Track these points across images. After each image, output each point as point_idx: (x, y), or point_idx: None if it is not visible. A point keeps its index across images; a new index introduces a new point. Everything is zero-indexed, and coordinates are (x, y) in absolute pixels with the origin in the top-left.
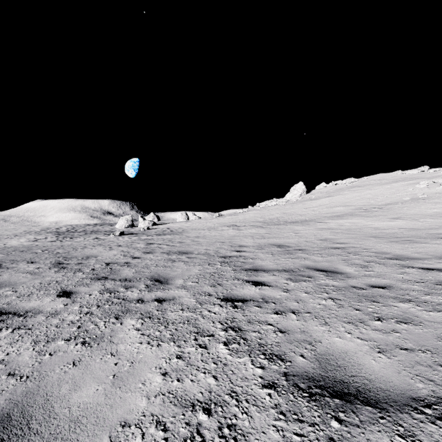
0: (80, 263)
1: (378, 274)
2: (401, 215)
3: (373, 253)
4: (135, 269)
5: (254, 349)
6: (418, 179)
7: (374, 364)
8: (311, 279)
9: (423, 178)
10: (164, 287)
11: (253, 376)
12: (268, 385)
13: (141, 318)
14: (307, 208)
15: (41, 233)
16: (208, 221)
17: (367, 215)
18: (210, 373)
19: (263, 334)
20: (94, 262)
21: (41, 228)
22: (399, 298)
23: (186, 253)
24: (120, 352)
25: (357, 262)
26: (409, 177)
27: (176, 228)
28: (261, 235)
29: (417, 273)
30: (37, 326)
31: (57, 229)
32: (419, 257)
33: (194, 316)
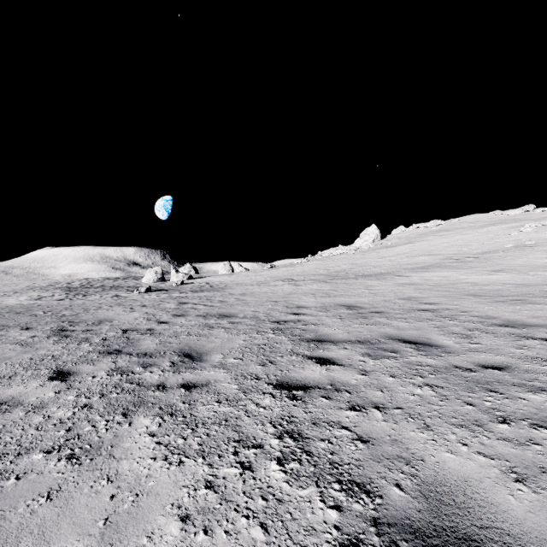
0: (89, 330)
1: (487, 348)
2: (504, 266)
3: (476, 317)
4: (160, 339)
5: (323, 473)
6: (522, 222)
7: (514, 503)
8: (397, 355)
9: (528, 220)
10: (196, 366)
11: (323, 524)
12: (349, 544)
13: (159, 415)
14: (382, 257)
15: (48, 288)
16: (257, 274)
17: (460, 267)
18: (256, 519)
19: (336, 445)
20: (108, 329)
21: (49, 283)
22: (526, 386)
23: (228, 316)
24: (122, 475)
25: (456, 331)
26: (510, 219)
27: (217, 283)
28: (325, 292)
29: (542, 346)
30: (10, 427)
31: (68, 284)
32: (539, 323)
33: (235, 413)
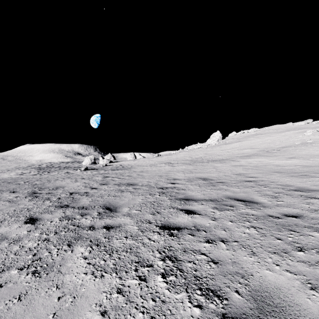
0: (50, 193)
1: (288, 204)
2: (295, 155)
3: (280, 185)
4: (92, 198)
5: (190, 283)
6: (305, 129)
7: (311, 304)
8: (233, 208)
9: (308, 128)
10: (113, 215)
11: (191, 317)
12: None
13: (89, 246)
14: (223, 150)
15: (27, 168)
16: (150, 159)
17: (269, 155)
18: (148, 314)
19: (198, 265)
20: (61, 192)
21: (28, 165)
22: (313, 227)
23: (132, 184)
24: (65, 284)
25: (268, 193)
26: (298, 127)
27: (126, 165)
28: (190, 170)
29: None
30: None
31: (39, 165)
32: (318, 189)
33: (136, 244)
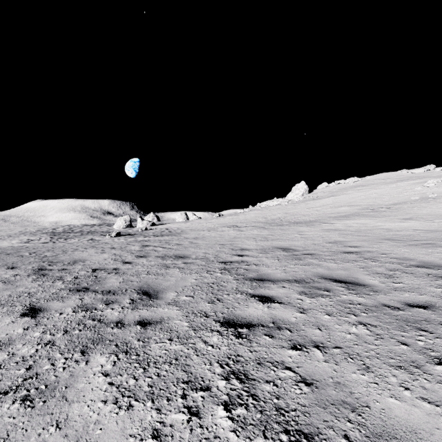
0: (64, 269)
1: (410, 287)
2: (412, 215)
3: (395, 258)
4: (123, 278)
5: (270, 420)
6: (425, 178)
7: None
8: (330, 293)
9: (429, 177)
10: (152, 303)
11: None
12: None
13: (114, 353)
14: (310, 208)
15: (36, 233)
16: (208, 221)
17: (375, 216)
18: None
19: (281, 388)
20: (80, 268)
21: (37, 229)
22: None
23: (182, 257)
24: (71, 421)
25: (379, 271)
26: (415, 176)
27: (175, 229)
28: (264, 236)
29: None
30: None
31: (54, 230)
32: None
33: (185, 351)
